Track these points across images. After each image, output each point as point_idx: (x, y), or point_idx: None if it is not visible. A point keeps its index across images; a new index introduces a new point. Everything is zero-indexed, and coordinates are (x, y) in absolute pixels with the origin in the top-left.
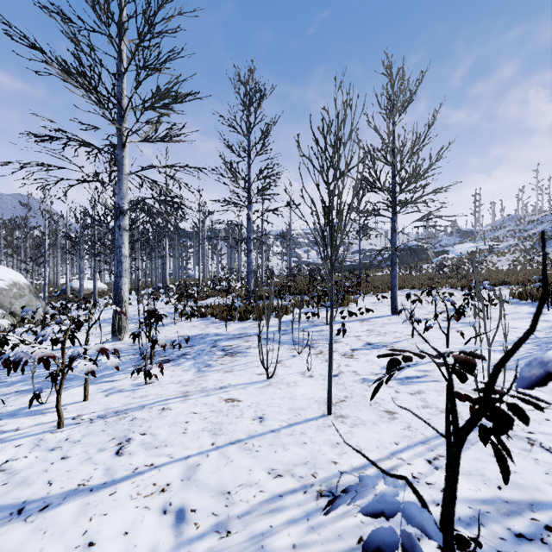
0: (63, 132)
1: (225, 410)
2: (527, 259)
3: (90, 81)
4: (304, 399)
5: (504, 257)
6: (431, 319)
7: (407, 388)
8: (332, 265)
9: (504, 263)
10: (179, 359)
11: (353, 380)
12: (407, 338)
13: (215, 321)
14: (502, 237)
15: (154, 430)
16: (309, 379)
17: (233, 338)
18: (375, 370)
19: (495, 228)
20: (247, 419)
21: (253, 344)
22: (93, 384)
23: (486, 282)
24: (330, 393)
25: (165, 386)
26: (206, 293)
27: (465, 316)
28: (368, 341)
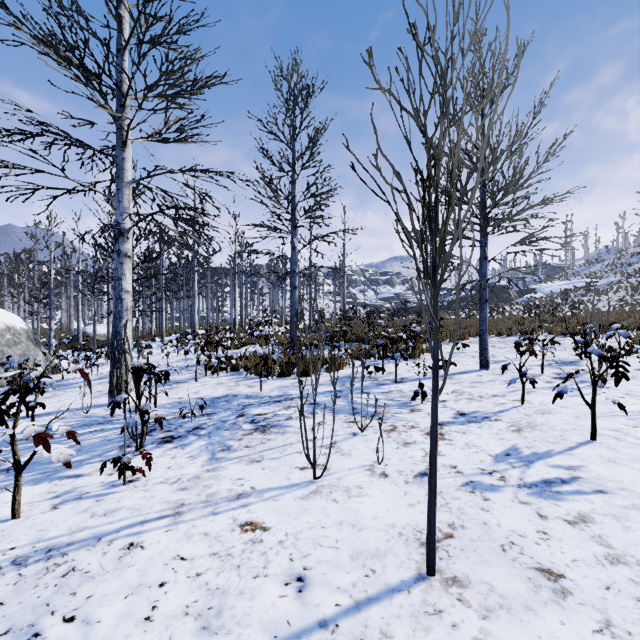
0: (39, 122)
1: (237, 552)
2: (635, 298)
3: (72, 49)
4: (377, 529)
5: (606, 296)
6: (538, 376)
7: (556, 507)
8: (436, 289)
9: (606, 304)
10: (188, 436)
11: (455, 486)
12: (515, 405)
13: (248, 376)
14: (600, 273)
15: (94, 608)
16: (381, 482)
17: (268, 402)
18: (486, 464)
19: (590, 263)
20: (275, 582)
21: (295, 412)
22: (46, 481)
23: (616, 326)
24: (433, 535)
25: (151, 490)
26: (242, 340)
27: (627, 379)
28: (459, 409)
